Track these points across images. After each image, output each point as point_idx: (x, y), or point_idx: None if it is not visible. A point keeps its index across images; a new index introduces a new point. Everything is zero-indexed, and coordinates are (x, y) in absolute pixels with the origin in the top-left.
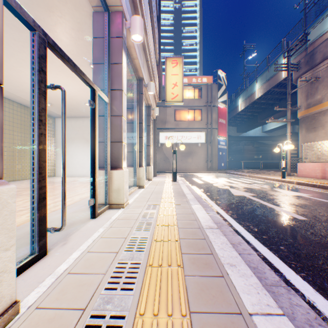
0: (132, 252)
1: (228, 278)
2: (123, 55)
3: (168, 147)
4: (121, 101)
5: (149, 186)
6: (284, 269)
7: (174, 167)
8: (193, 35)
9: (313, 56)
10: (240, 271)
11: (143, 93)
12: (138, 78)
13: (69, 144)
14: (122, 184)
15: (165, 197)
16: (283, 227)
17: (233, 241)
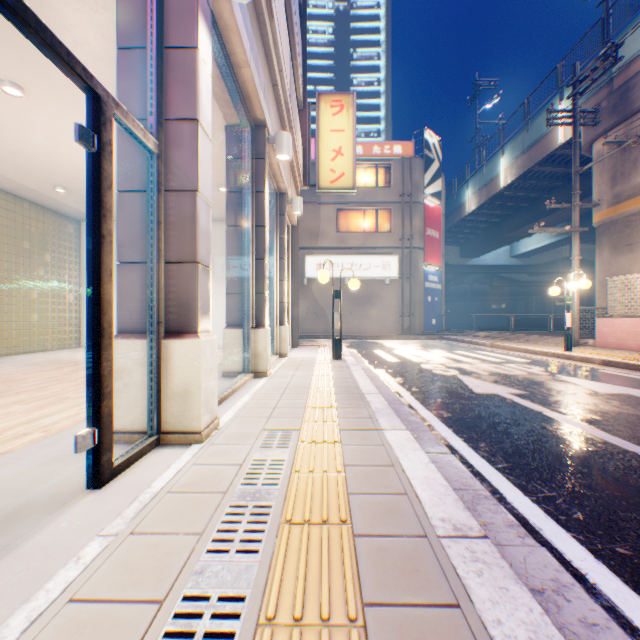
0: None
1: None
2: (199, 26)
3: (324, 286)
4: (193, 150)
5: (279, 371)
6: None
7: (336, 327)
8: (373, 64)
9: (628, 93)
10: None
11: (264, 156)
12: (253, 122)
13: None
14: (195, 377)
15: (315, 403)
16: None
17: (536, 575)
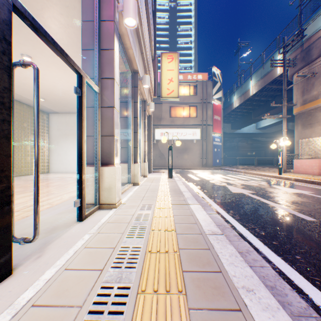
0: (120, 269)
1: (248, 313)
2: (115, 40)
3: (164, 143)
4: (112, 90)
5: (144, 183)
6: (309, 288)
7: (170, 163)
8: (188, 33)
9: (310, 51)
10: (262, 300)
11: (137, 86)
12: (133, 71)
13: (63, 140)
14: (113, 182)
15: (161, 195)
16: (292, 230)
17: (240, 248)
